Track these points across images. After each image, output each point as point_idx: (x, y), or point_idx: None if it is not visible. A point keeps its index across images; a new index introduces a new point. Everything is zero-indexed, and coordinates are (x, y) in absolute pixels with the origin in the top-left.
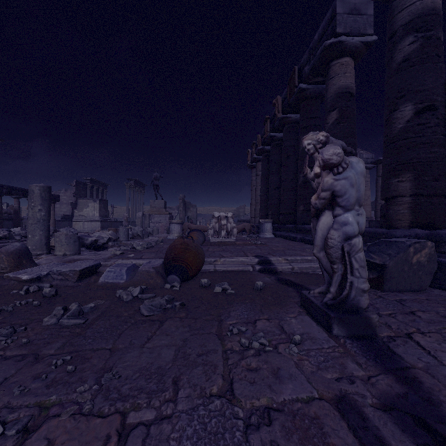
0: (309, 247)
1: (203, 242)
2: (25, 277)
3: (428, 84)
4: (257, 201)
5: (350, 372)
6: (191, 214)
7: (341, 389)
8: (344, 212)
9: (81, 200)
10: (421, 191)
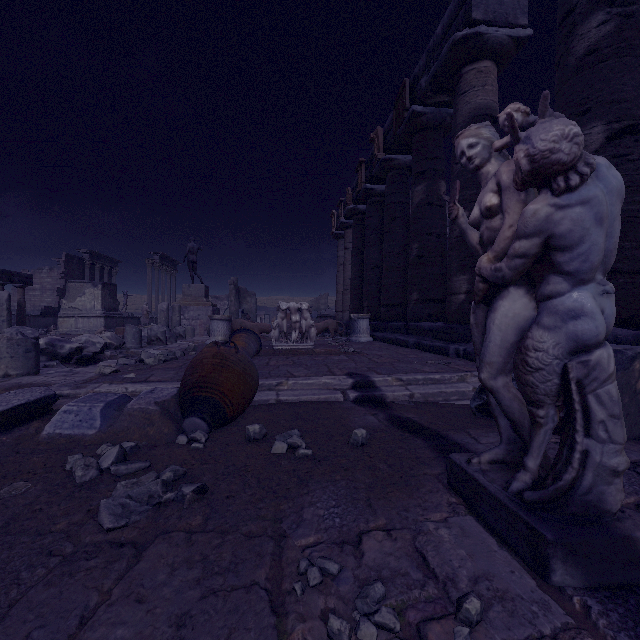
0: (431, 357)
1: (257, 351)
2: None
3: (629, 91)
4: (346, 287)
5: None
6: (249, 306)
7: None
8: (572, 288)
9: (73, 284)
10: (619, 266)
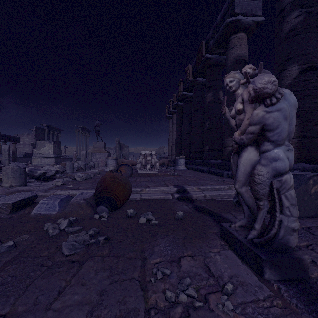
0: (215, 178)
1: (130, 174)
2: None
3: (310, 49)
4: (173, 143)
5: None
6: (125, 152)
7: None
8: (274, 147)
9: (39, 141)
10: (305, 134)
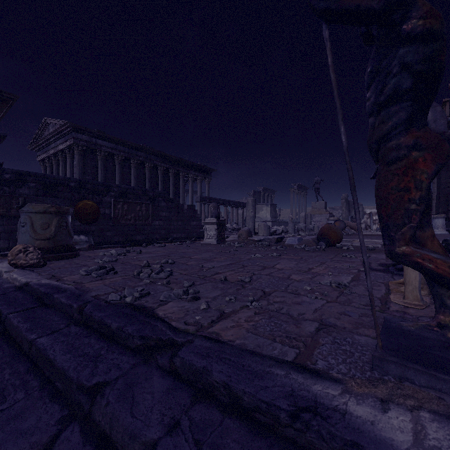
0: None
1: (344, 228)
2: (256, 239)
3: None
4: (438, 195)
5: (379, 261)
6: None
7: (370, 262)
8: None
9: (258, 205)
10: None
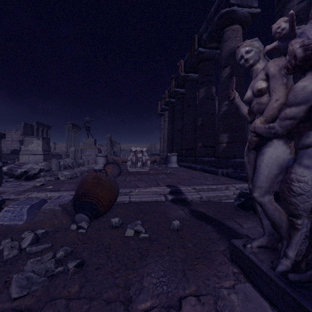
0: (209, 176)
1: (118, 174)
2: None
3: None
4: (165, 140)
5: None
6: (116, 149)
7: None
8: None
9: (27, 138)
10: None
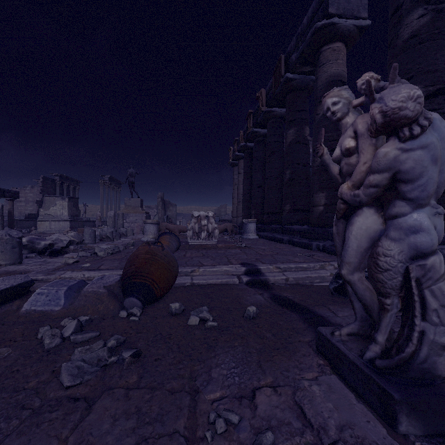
0: (300, 251)
1: (177, 248)
2: None
3: (440, 64)
4: (239, 200)
5: None
6: (171, 213)
7: None
8: (413, 210)
9: (48, 197)
10: None
